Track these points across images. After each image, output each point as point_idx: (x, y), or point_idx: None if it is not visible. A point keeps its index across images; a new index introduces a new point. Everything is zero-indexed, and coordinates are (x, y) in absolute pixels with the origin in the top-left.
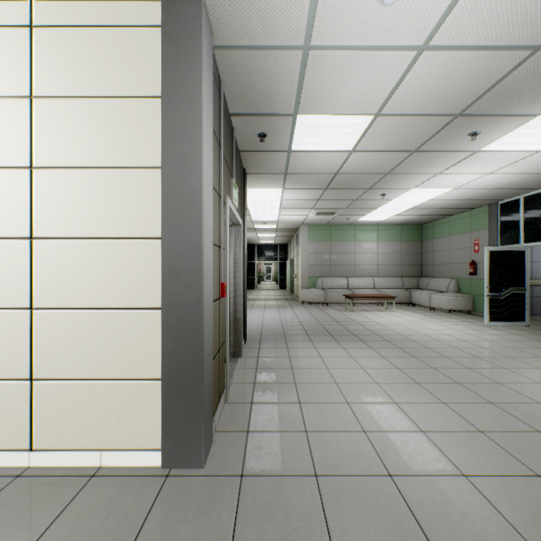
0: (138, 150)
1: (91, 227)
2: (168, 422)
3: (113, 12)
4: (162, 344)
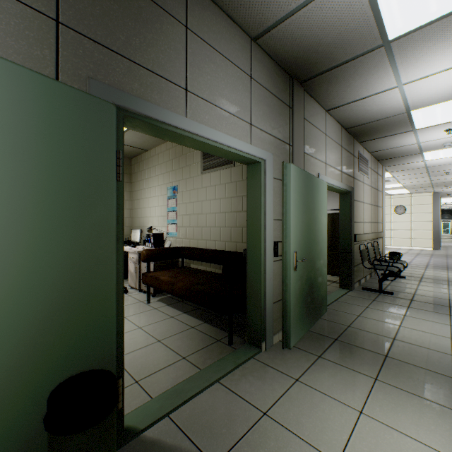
0: (428, 211)
1: (420, 220)
2: (433, 244)
3: (424, 194)
4: (432, 235)
